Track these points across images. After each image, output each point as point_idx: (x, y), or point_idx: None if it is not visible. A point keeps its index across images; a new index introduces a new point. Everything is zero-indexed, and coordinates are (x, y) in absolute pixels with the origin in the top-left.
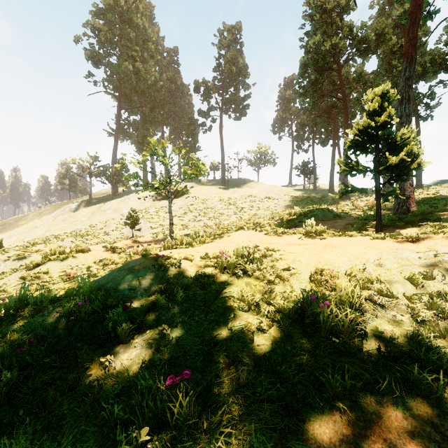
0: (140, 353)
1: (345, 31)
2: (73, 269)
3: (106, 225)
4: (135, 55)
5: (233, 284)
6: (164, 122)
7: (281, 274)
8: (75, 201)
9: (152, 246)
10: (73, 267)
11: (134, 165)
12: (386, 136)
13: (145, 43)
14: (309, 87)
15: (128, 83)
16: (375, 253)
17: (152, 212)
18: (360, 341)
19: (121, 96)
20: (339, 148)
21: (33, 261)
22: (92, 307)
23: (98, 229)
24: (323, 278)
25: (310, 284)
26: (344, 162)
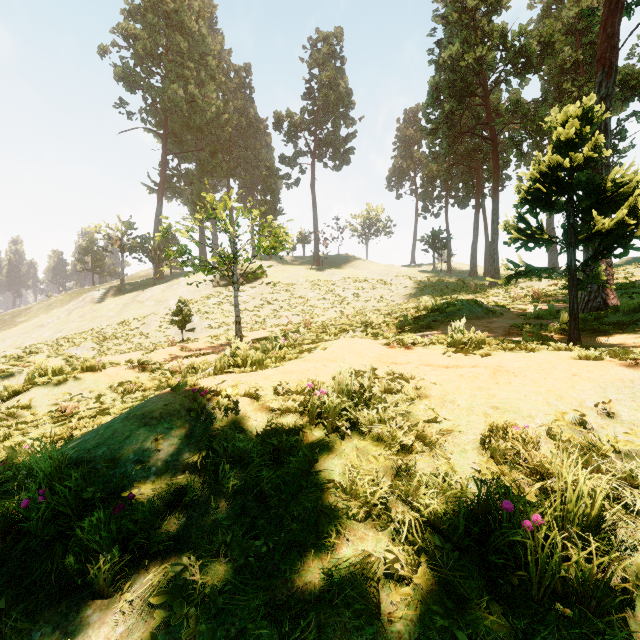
0: (132, 629)
1: (495, 39)
2: (74, 399)
3: (143, 323)
4: (188, 75)
5: (333, 451)
6: (231, 173)
7: (425, 433)
8: (100, 288)
9: (205, 359)
10: (73, 395)
11: (180, 234)
12: (585, 184)
13: (203, 57)
14: (441, 121)
15: (177, 116)
16: (592, 387)
17: (213, 304)
18: (621, 614)
19: (168, 135)
20: (484, 210)
21: (10, 386)
22: (53, 506)
23: (132, 329)
24: (508, 445)
25: (482, 455)
26: (516, 225)
